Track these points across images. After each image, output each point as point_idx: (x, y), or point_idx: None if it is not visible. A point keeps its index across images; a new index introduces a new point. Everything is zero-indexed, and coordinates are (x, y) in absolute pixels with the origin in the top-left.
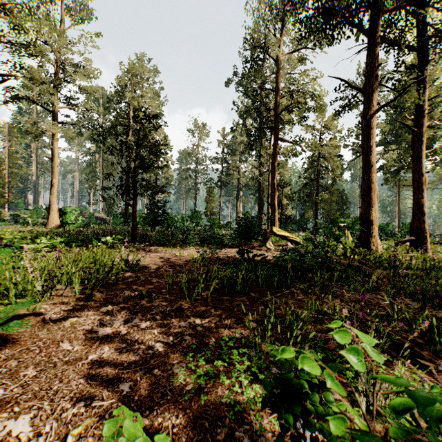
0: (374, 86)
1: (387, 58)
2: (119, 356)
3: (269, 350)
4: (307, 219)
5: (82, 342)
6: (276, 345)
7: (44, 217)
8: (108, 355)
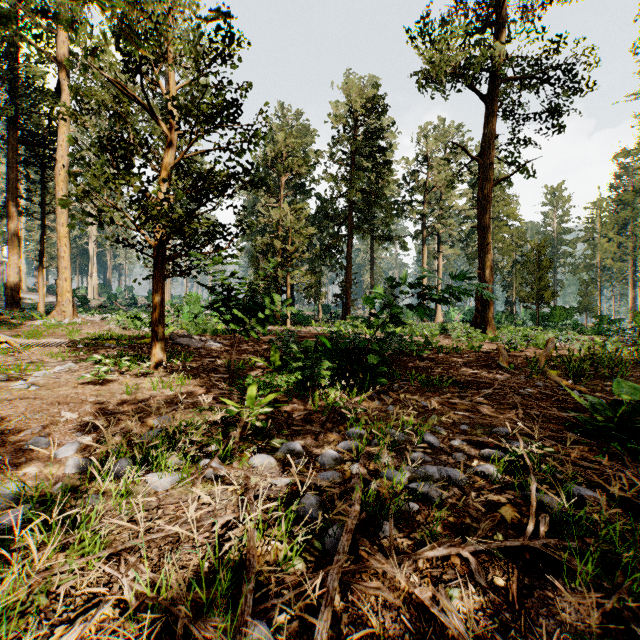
0: None
1: None
2: None
3: None
4: None
5: None
6: None
7: None
8: None
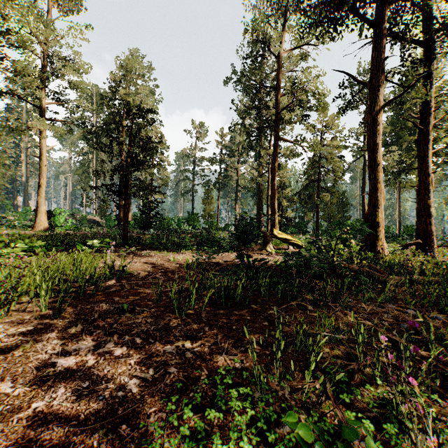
0: (381, 80)
1: (392, 53)
2: (75, 403)
3: (279, 387)
4: (307, 221)
5: (30, 381)
6: (287, 379)
7: (32, 219)
8: (61, 401)
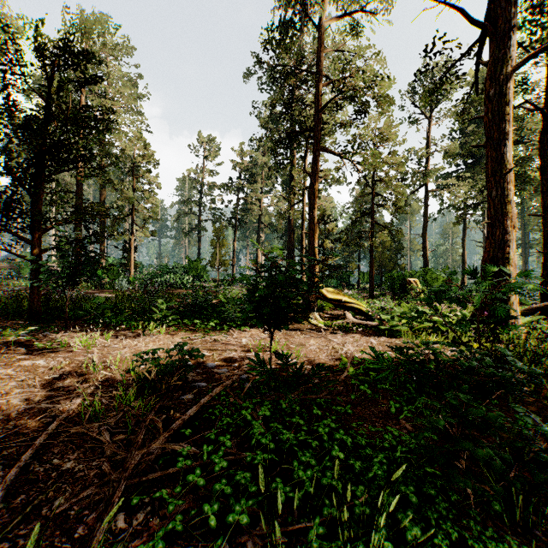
0: (511, 21)
1: None
2: None
3: None
4: (351, 271)
5: None
6: None
7: None
8: None
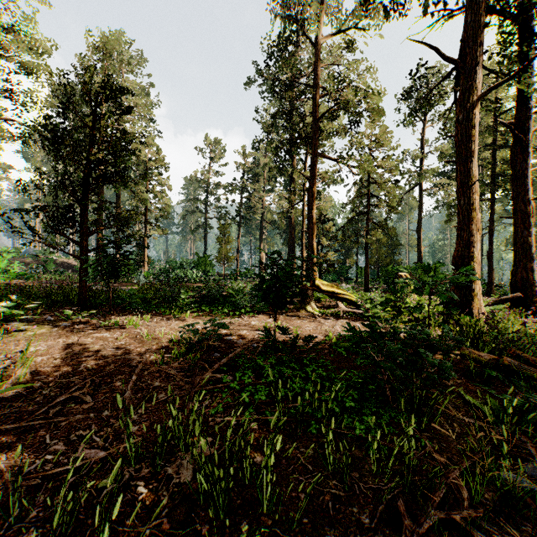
0: (476, 57)
1: None
2: None
3: None
4: (349, 266)
5: None
6: None
7: None
8: None
